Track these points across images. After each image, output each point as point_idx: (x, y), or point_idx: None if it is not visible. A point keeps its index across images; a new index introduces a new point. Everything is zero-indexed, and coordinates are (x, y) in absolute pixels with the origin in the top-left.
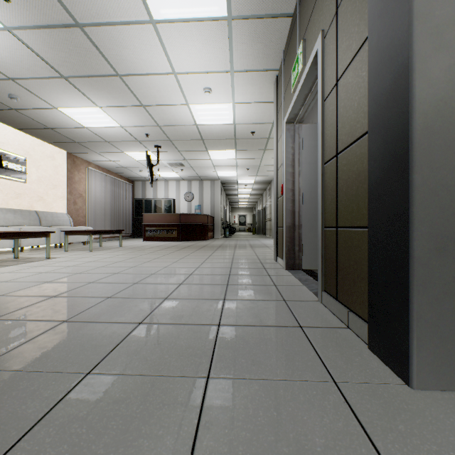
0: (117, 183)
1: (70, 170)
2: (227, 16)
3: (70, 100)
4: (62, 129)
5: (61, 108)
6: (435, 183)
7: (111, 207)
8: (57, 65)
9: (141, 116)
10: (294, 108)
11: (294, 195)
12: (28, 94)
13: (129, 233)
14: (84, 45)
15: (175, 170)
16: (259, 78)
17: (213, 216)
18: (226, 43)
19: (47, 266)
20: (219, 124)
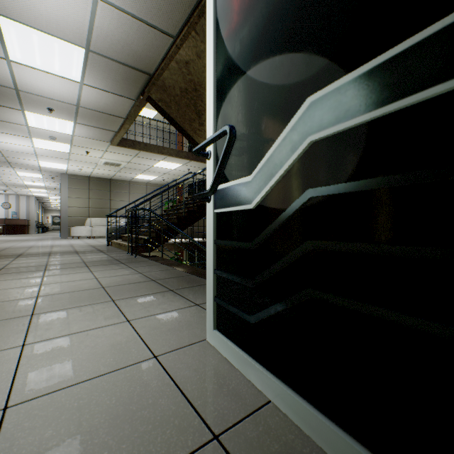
0: None
1: None
2: (43, 178)
3: None
4: None
5: None
6: (63, 223)
7: None
8: None
9: None
10: None
11: None
12: None
13: None
14: None
15: None
16: (55, 182)
17: (29, 219)
18: (42, 179)
19: None
20: (38, 185)
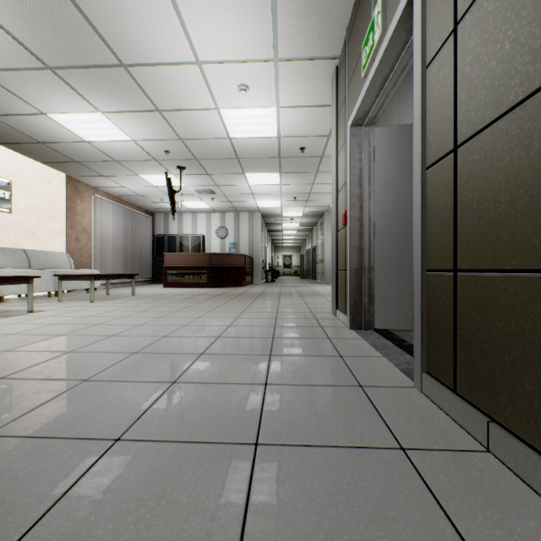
0: (133, 215)
1: (71, 198)
2: None
3: (61, 102)
4: (57, 143)
5: (51, 114)
6: None
7: (124, 245)
8: (38, 50)
9: (158, 126)
10: (365, 101)
11: (363, 226)
12: (5, 93)
13: (147, 277)
14: (72, 17)
15: (205, 200)
16: (313, 70)
17: (252, 256)
18: (268, 16)
19: (22, 324)
20: (259, 137)
